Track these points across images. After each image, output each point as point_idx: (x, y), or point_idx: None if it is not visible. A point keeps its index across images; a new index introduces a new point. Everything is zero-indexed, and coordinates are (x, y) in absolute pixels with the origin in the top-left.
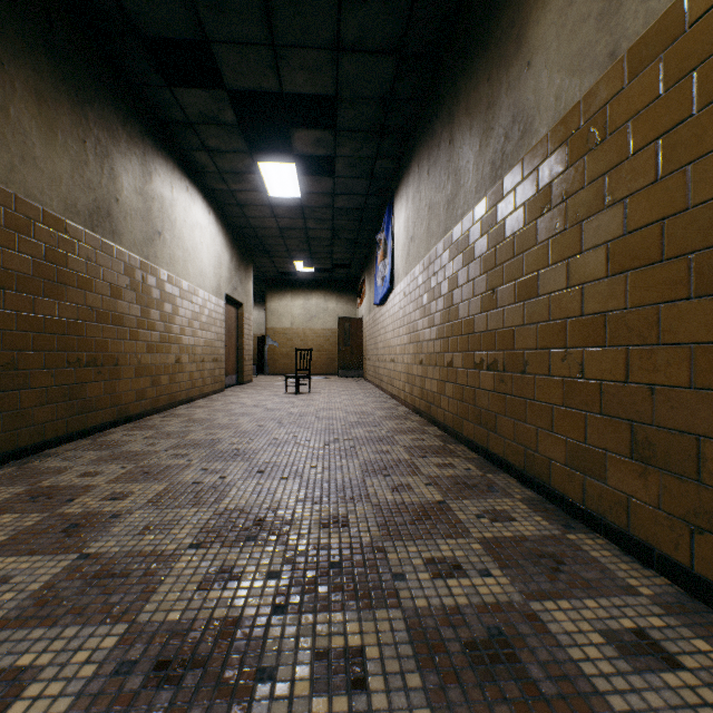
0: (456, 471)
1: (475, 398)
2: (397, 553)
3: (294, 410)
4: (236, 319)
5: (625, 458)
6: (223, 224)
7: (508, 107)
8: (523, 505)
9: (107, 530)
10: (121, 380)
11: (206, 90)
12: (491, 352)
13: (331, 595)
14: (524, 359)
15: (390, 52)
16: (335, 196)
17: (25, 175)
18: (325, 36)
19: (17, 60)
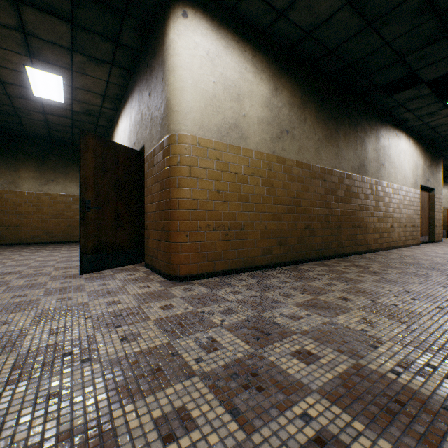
0: None
1: None
2: None
3: None
4: (427, 199)
5: None
6: (418, 143)
7: None
8: None
9: (385, 275)
10: (367, 234)
11: (411, 88)
12: None
13: None
14: None
15: None
16: None
17: (341, 164)
18: None
19: (340, 127)
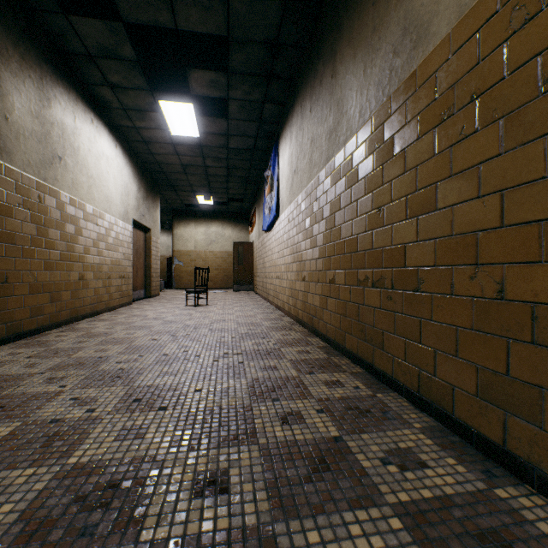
0: (345, 391)
1: (358, 313)
2: (292, 546)
3: (191, 322)
4: (145, 242)
5: None
6: (130, 158)
7: (398, 21)
8: (426, 438)
9: None
10: (12, 297)
11: (103, 21)
12: (377, 270)
13: None
14: (417, 276)
15: None
16: (229, 137)
17: None
18: None
19: None
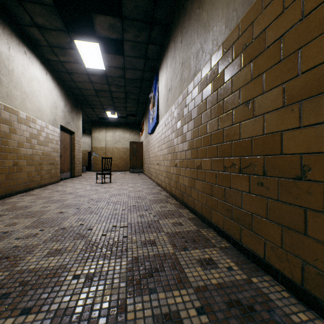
0: (220, 274)
1: (225, 195)
2: None
3: (95, 196)
4: (70, 140)
5: None
6: (58, 84)
7: None
8: None
9: None
10: None
11: None
12: (246, 157)
13: None
14: (301, 164)
15: None
16: (125, 70)
17: None
18: None
19: None
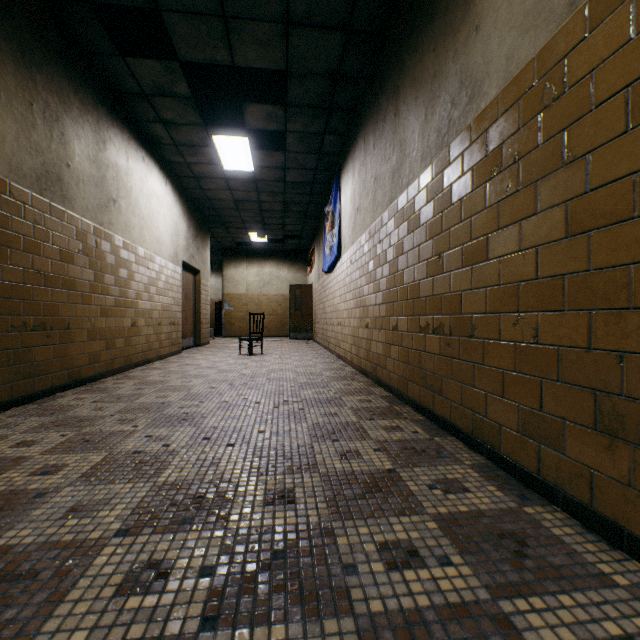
0: (403, 435)
1: (420, 361)
2: (347, 535)
3: (247, 371)
4: (194, 285)
5: (588, 429)
6: (180, 195)
7: (455, 73)
8: (474, 472)
9: (26, 514)
10: (73, 344)
11: (159, 61)
12: (437, 316)
13: (272, 598)
14: (472, 323)
15: (338, 28)
16: (287, 170)
17: None
18: (275, 9)
19: None
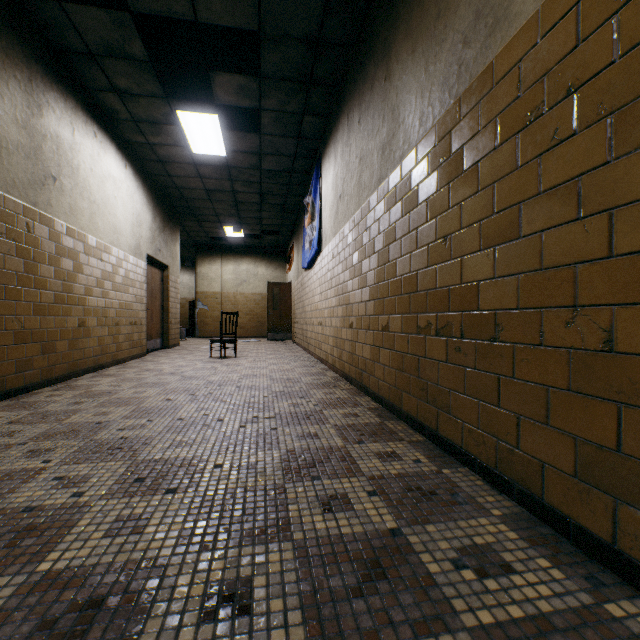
0: (403, 466)
1: (419, 368)
2: None
3: (214, 378)
4: (161, 281)
5: None
6: (144, 181)
7: (469, 3)
8: (509, 530)
9: None
10: None
11: (106, 10)
12: (443, 314)
13: None
14: (495, 322)
15: None
16: (262, 156)
17: None
18: None
19: None
